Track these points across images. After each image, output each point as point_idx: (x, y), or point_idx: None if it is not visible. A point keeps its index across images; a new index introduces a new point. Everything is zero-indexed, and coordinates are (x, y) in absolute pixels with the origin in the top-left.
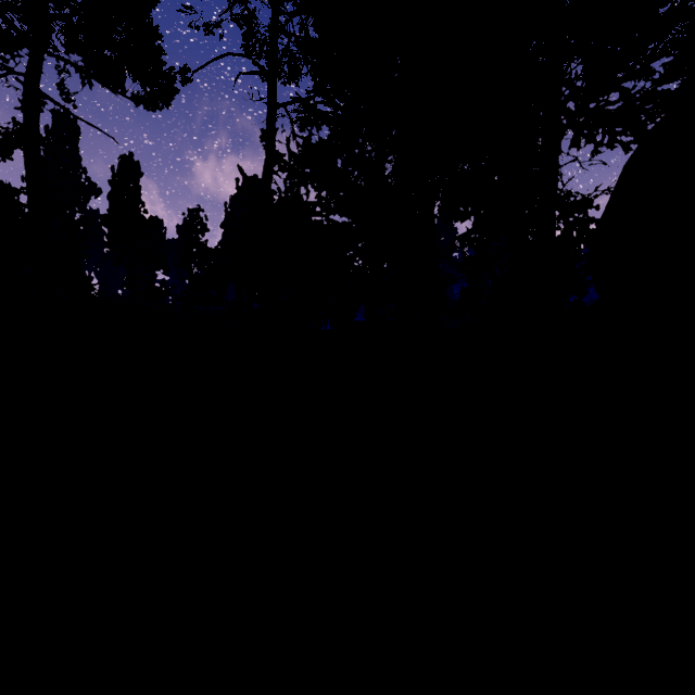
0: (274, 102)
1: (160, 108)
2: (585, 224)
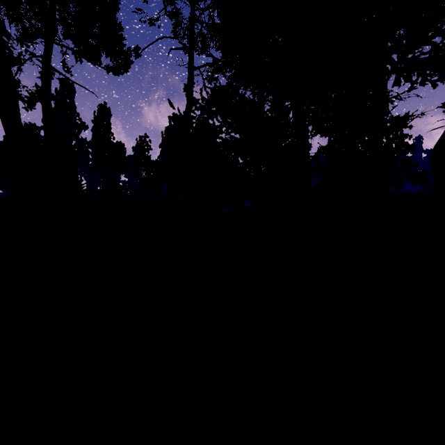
0: (192, 66)
1: (122, 73)
2: (401, 138)
